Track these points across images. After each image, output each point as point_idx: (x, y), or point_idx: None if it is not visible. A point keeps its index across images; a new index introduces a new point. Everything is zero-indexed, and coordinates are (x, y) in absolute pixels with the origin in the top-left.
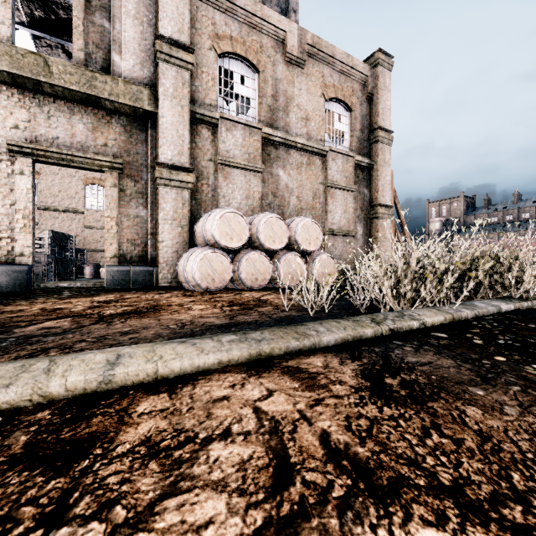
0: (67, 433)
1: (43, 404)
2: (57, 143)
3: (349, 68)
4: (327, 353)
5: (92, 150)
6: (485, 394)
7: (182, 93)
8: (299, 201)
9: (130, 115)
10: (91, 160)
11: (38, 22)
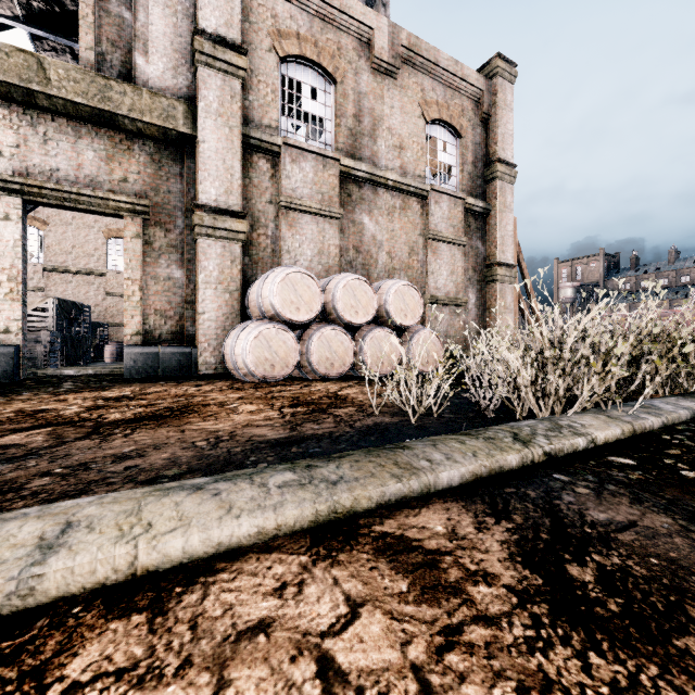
0: None
1: None
2: (57, 177)
3: (458, 79)
4: (449, 501)
5: (106, 187)
6: None
7: (230, 109)
8: (390, 258)
9: (159, 140)
10: (105, 200)
11: (37, 16)
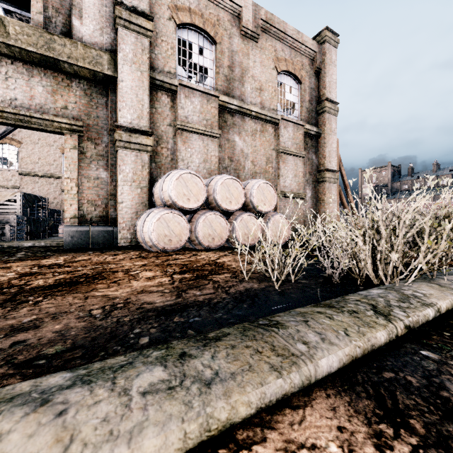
0: None
1: None
2: (15, 104)
3: (299, 44)
4: (332, 395)
5: (52, 112)
6: None
7: (141, 59)
8: (253, 165)
9: (90, 80)
10: (50, 122)
11: None
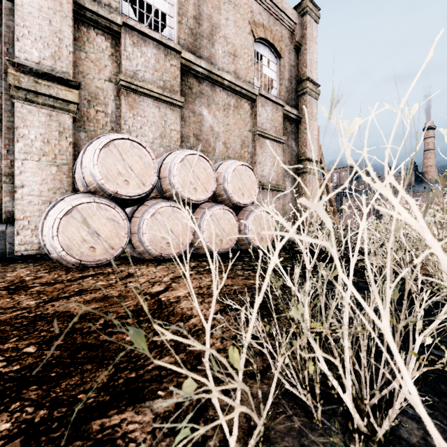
0: None
1: None
2: None
3: (278, 10)
4: None
5: None
6: None
7: None
8: (226, 148)
9: None
10: None
11: None
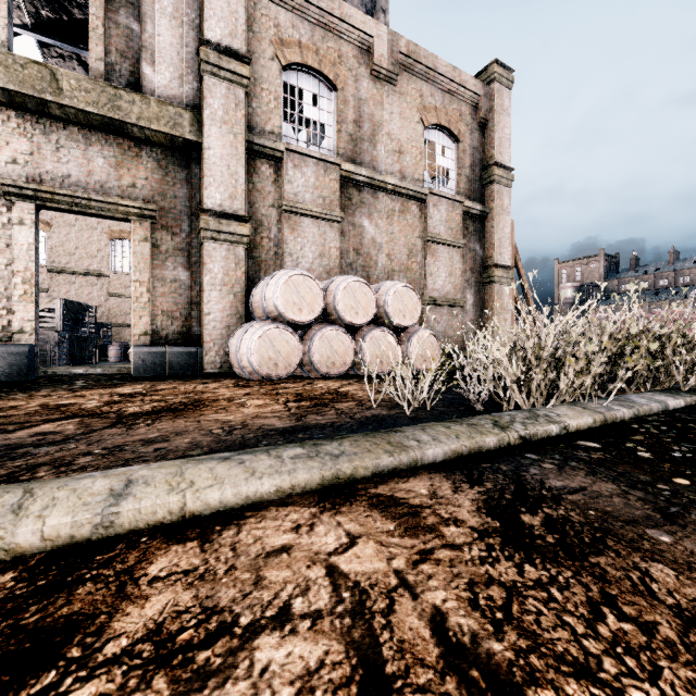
0: (32, 616)
1: (8, 561)
2: (68, 183)
3: (456, 85)
4: (433, 472)
5: (115, 192)
6: (673, 540)
7: (234, 117)
8: (390, 260)
9: (166, 147)
10: (114, 205)
11: (45, 24)
